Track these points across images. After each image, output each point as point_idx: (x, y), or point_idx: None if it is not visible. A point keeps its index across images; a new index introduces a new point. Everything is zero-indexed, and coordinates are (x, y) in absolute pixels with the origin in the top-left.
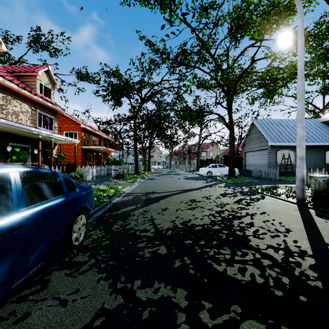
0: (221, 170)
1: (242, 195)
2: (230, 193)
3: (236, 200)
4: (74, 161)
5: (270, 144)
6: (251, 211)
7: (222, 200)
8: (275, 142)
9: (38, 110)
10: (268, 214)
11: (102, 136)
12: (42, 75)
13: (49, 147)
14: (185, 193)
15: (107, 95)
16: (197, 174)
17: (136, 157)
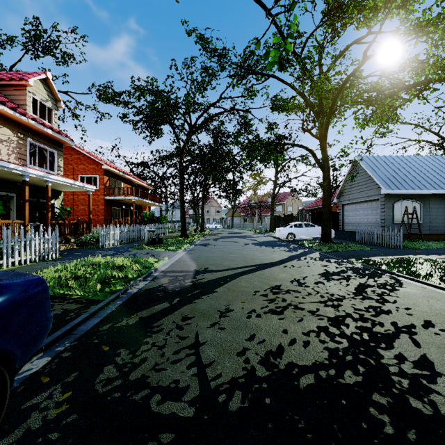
0: (309, 232)
1: (359, 276)
2: (336, 272)
3: (353, 288)
4: (93, 217)
5: (384, 192)
6: (399, 317)
7: (328, 287)
8: (392, 188)
9: (30, 140)
10: (439, 327)
11: (136, 183)
12: (37, 86)
13: None
14: (260, 271)
15: (139, 120)
16: (271, 236)
17: (183, 211)
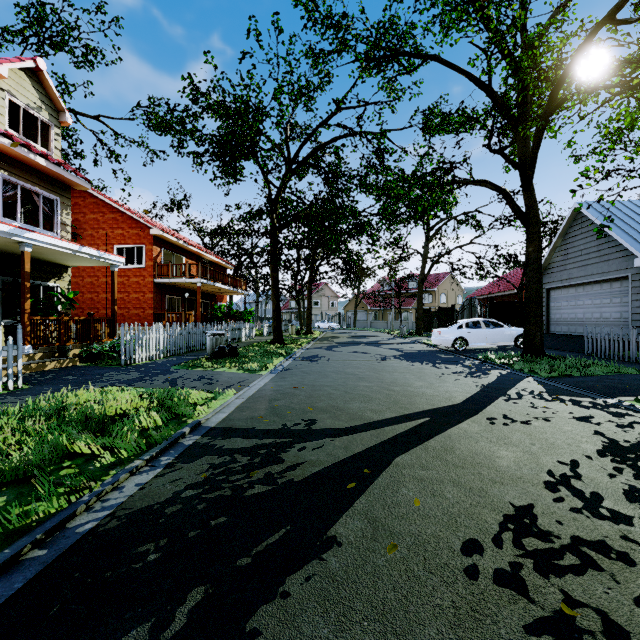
0: (492, 336)
1: None
2: (639, 445)
3: None
4: (136, 312)
5: None
6: None
7: None
8: None
9: (4, 174)
10: None
11: (206, 259)
12: (19, 82)
13: (43, 274)
14: (439, 436)
15: (204, 151)
16: (422, 342)
17: (276, 301)
